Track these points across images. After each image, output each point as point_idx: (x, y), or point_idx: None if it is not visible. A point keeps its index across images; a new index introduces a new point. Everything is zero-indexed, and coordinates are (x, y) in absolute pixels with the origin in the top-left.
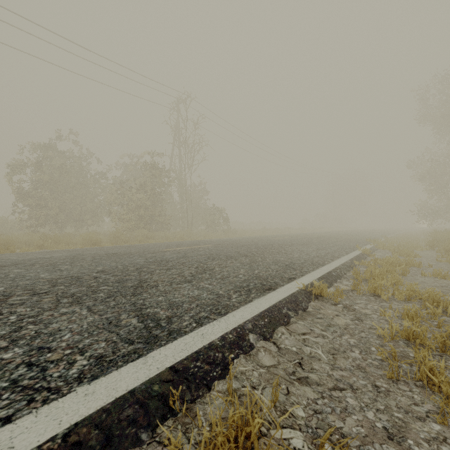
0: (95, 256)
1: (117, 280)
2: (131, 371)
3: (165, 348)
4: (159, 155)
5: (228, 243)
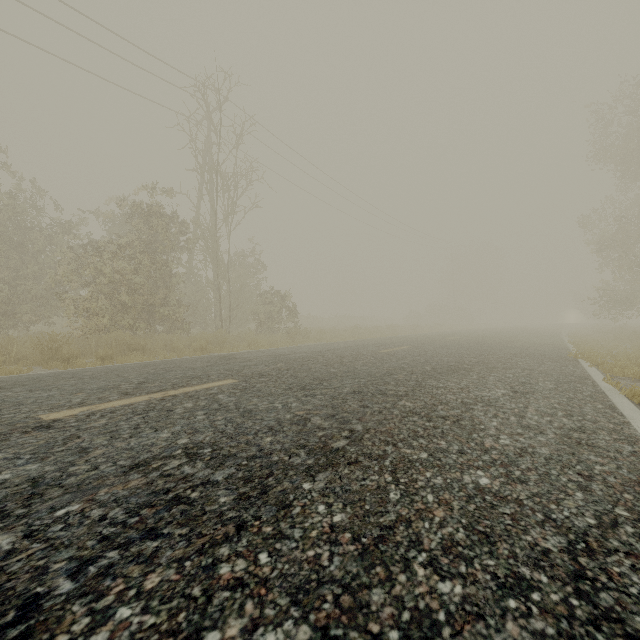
0: None
1: None
2: None
3: None
4: (167, 194)
5: (283, 370)
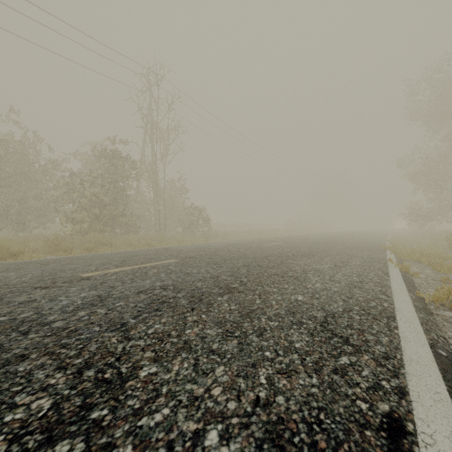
0: None
1: None
2: None
3: None
4: (124, 142)
5: (203, 255)
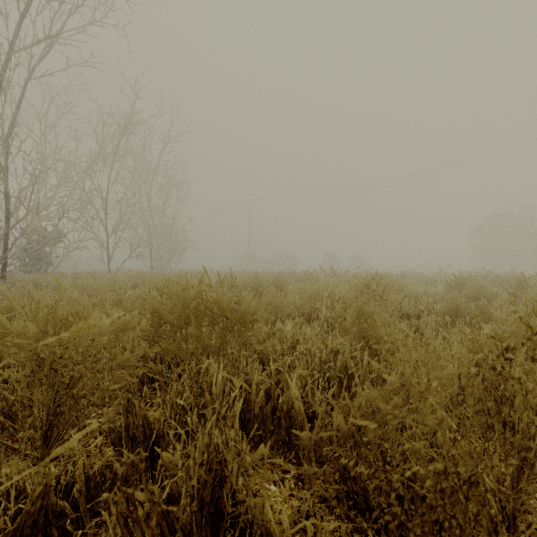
0: None
1: None
2: None
3: None
4: None
5: None
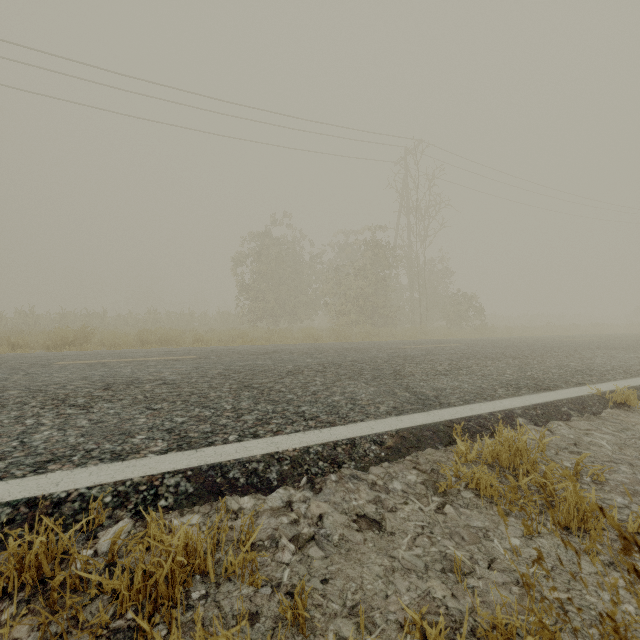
0: (335, 350)
1: (372, 368)
2: (420, 416)
3: (441, 410)
4: (383, 229)
5: (485, 343)
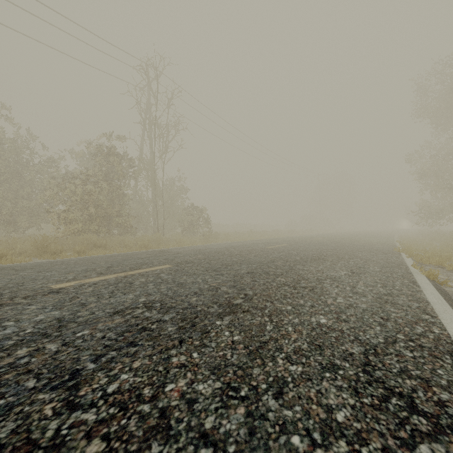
0: None
1: None
2: None
3: None
4: (121, 139)
5: (201, 259)
